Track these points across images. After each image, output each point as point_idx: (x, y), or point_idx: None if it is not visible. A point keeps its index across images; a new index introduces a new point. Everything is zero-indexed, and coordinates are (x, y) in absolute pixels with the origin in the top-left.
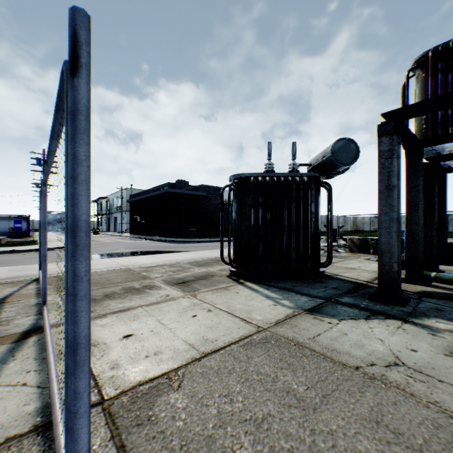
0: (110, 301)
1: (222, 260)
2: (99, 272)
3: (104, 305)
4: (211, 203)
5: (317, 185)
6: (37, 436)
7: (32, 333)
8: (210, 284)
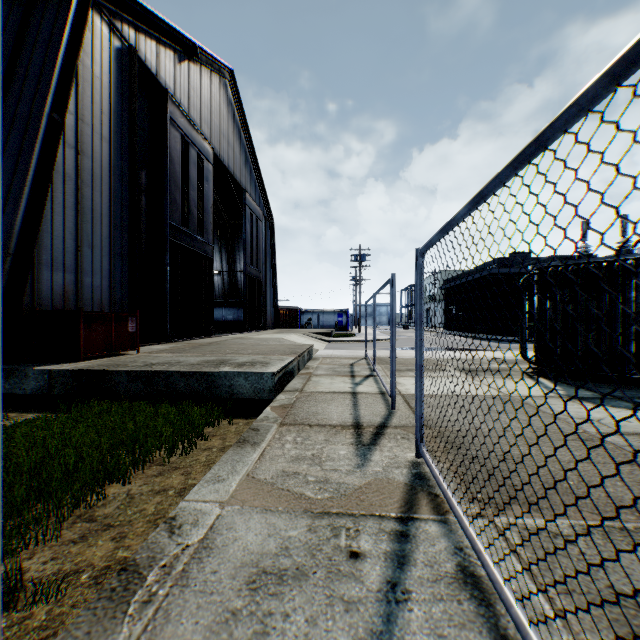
0: (409, 372)
1: (521, 356)
2: (404, 358)
3: (405, 373)
4: None
5: None
6: (380, 394)
7: (370, 376)
8: (496, 374)
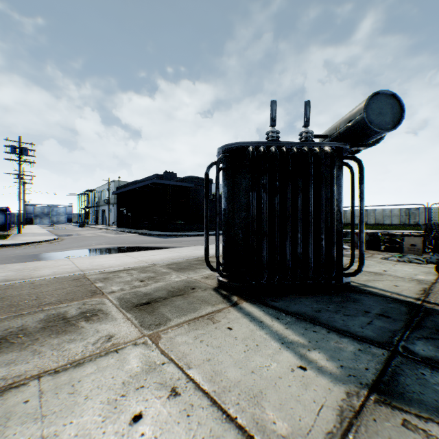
0: None
1: (207, 266)
2: (38, 281)
3: None
4: (200, 195)
5: (340, 161)
6: None
7: None
8: (187, 308)
